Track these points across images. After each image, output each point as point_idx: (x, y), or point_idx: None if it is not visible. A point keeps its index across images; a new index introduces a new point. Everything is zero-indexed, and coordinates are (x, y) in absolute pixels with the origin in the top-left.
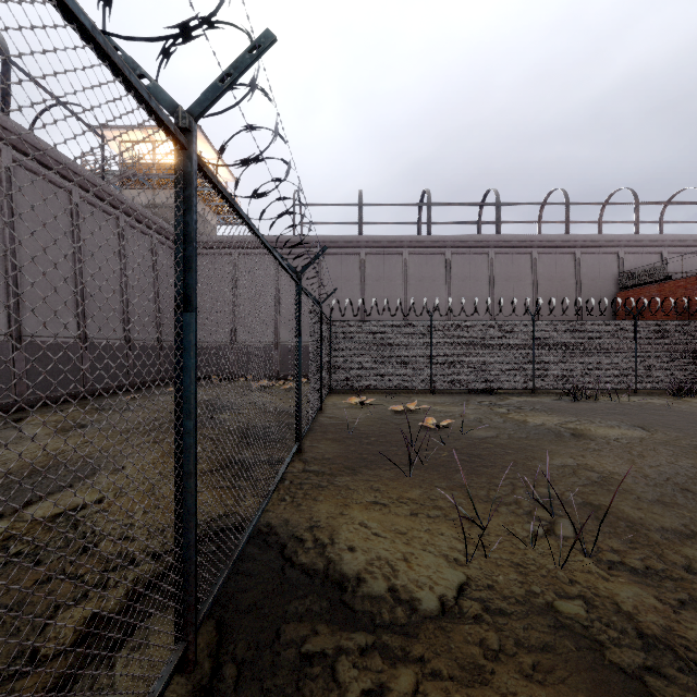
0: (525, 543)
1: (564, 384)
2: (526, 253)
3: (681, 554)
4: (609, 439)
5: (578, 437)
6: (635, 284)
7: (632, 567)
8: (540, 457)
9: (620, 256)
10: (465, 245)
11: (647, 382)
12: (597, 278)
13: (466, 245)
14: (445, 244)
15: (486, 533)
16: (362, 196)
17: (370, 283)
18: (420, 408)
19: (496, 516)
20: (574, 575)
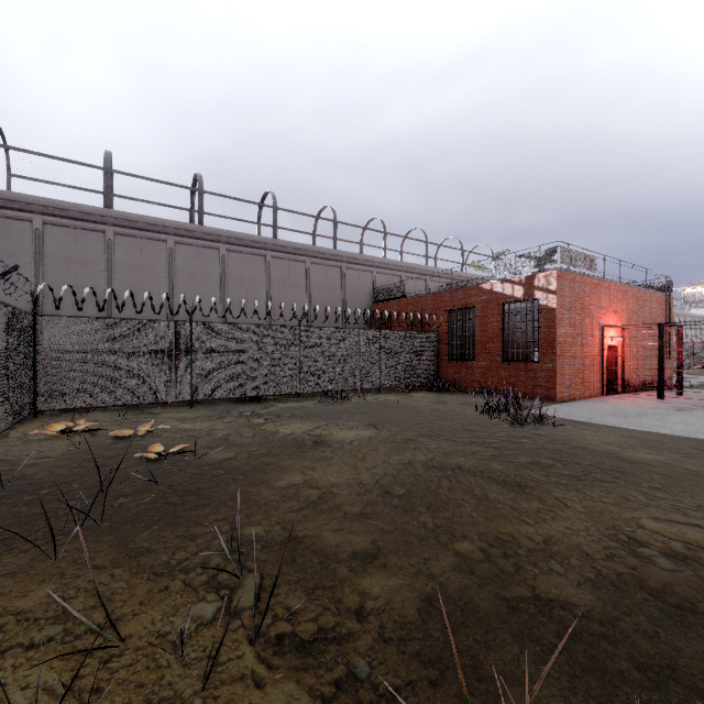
0: (175, 650)
1: (327, 387)
2: (301, 261)
3: (359, 591)
4: (344, 443)
5: (319, 444)
6: (384, 300)
7: (302, 640)
8: (270, 479)
9: (374, 275)
10: (242, 243)
11: (388, 382)
12: (358, 291)
13: (243, 244)
14: (220, 239)
15: (119, 651)
16: (109, 159)
17: (122, 271)
18: (162, 429)
19: (158, 604)
20: (217, 697)
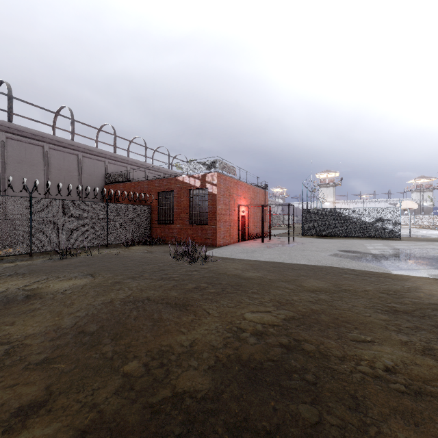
0: None
1: (59, 246)
2: (39, 145)
3: None
4: (58, 293)
5: (31, 298)
6: (114, 182)
7: None
8: None
9: (106, 164)
10: None
11: (114, 240)
12: (93, 174)
13: None
14: None
15: None
16: None
17: None
18: None
19: None
20: None
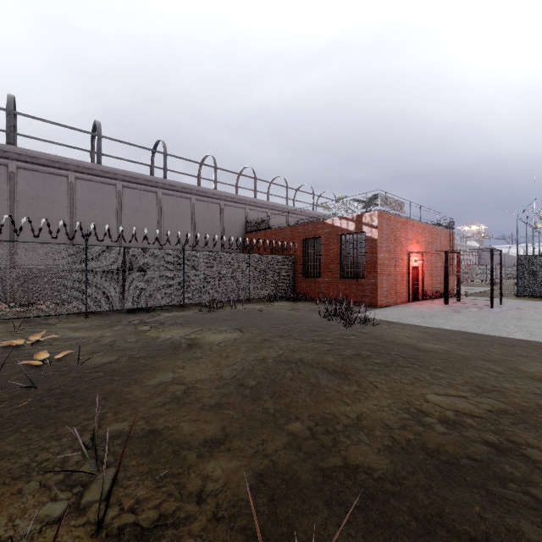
0: None
1: (206, 299)
2: (187, 198)
3: (203, 475)
4: (214, 344)
5: (192, 346)
6: (254, 230)
7: (142, 528)
8: (144, 379)
9: (246, 211)
10: (136, 181)
11: (256, 294)
12: (234, 223)
13: (137, 182)
14: (117, 176)
15: None
16: (11, 102)
17: (24, 201)
18: (53, 338)
19: (7, 508)
20: None
